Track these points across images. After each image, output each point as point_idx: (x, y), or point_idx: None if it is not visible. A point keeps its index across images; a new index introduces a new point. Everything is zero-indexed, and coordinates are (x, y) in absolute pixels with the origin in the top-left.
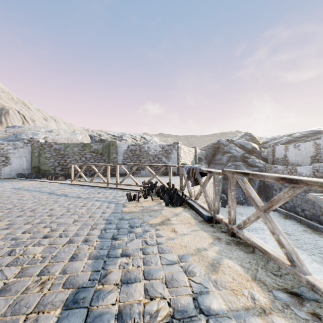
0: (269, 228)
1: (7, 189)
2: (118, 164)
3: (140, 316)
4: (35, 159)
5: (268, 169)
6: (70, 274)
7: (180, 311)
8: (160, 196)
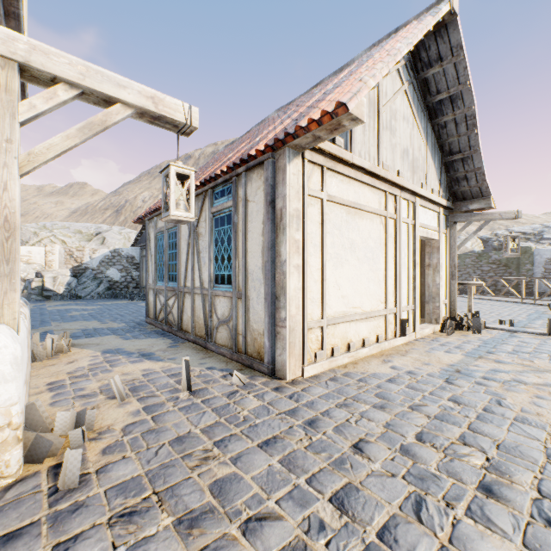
0: None
1: None
2: (536, 278)
3: None
4: None
5: None
6: (515, 319)
7: None
8: None
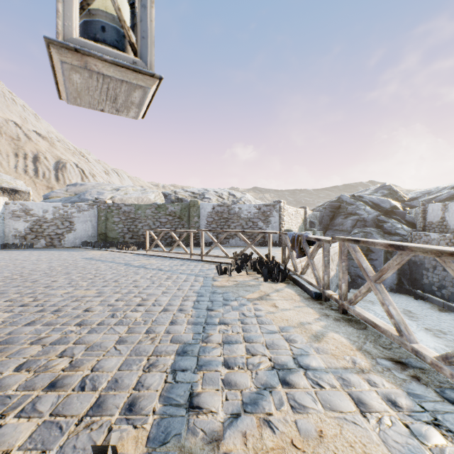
0: (379, 299)
1: (78, 259)
2: (203, 230)
3: (243, 364)
4: (102, 224)
5: (416, 239)
6: (174, 334)
7: (280, 365)
8: (257, 269)
